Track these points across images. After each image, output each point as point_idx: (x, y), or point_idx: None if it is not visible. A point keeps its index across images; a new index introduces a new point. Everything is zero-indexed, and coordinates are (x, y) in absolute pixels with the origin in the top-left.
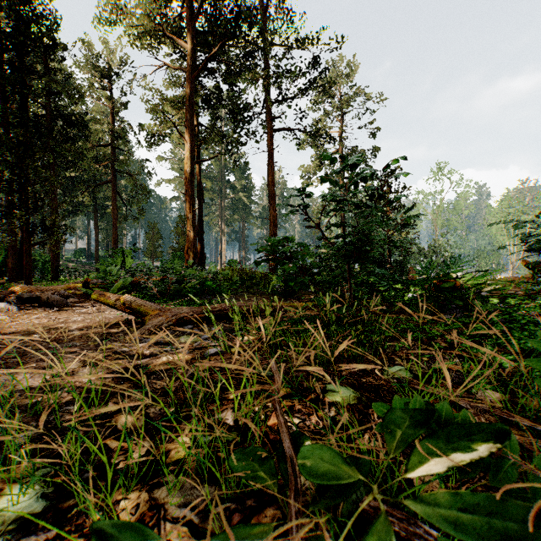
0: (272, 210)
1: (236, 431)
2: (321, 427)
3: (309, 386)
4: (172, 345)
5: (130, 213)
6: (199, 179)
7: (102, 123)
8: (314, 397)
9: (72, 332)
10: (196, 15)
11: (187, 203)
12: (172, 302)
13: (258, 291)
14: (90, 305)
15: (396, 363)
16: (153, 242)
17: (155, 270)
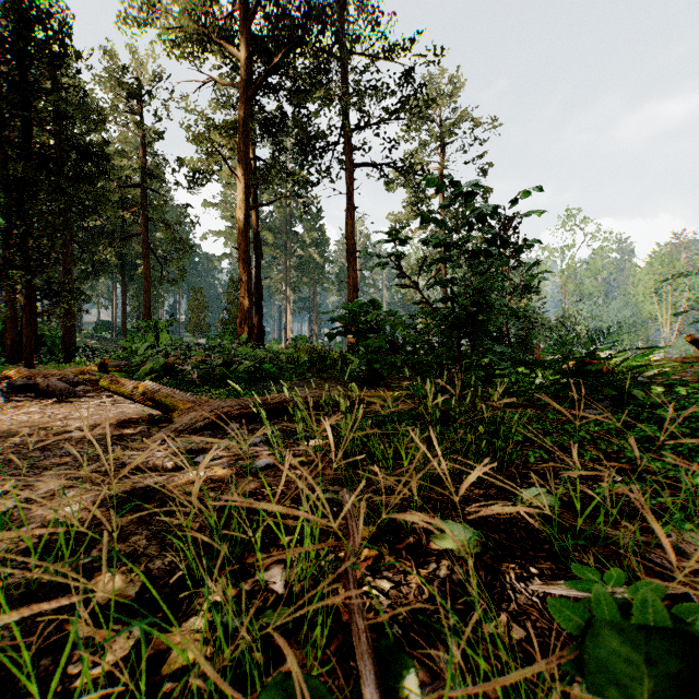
0: (352, 270)
1: (287, 606)
2: (426, 597)
3: (405, 522)
4: (206, 453)
5: (167, 274)
6: (256, 230)
7: (131, 158)
8: (413, 542)
9: (69, 434)
10: (252, 14)
11: (240, 260)
12: (217, 390)
13: (333, 376)
14: (104, 395)
15: (531, 482)
16: (197, 312)
17: (198, 349)
